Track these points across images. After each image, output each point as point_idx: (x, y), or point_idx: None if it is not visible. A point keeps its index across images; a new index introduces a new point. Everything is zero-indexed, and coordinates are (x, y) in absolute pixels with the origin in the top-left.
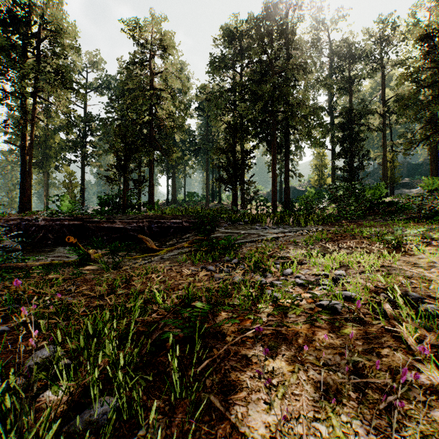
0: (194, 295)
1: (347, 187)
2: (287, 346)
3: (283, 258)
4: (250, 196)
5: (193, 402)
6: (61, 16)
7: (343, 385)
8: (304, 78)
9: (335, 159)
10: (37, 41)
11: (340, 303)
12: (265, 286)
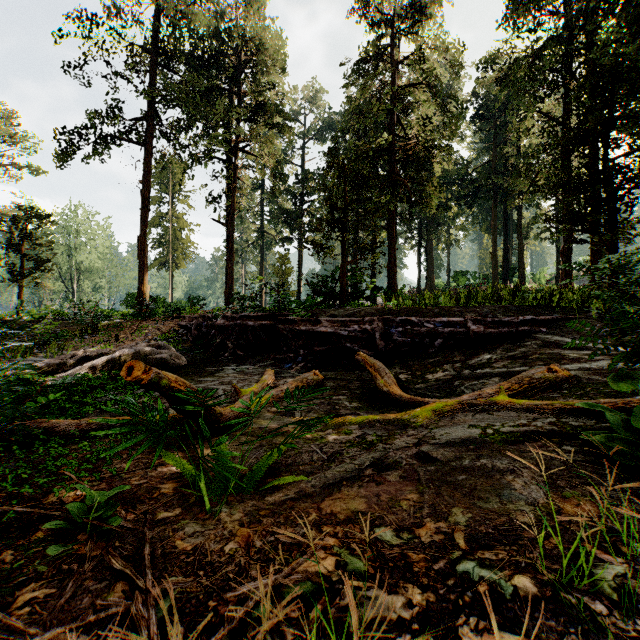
0: None
1: None
2: None
3: None
4: None
5: None
6: (264, 26)
7: None
8: None
9: None
10: (239, 76)
11: None
12: None
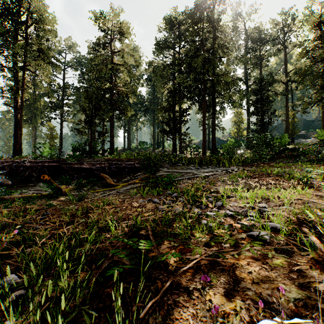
0: (141, 225)
1: (259, 137)
2: (226, 278)
3: (214, 193)
4: (185, 144)
5: None
6: (44, 9)
7: None
8: (226, 55)
9: (250, 116)
10: (26, 28)
11: (268, 233)
12: (201, 217)
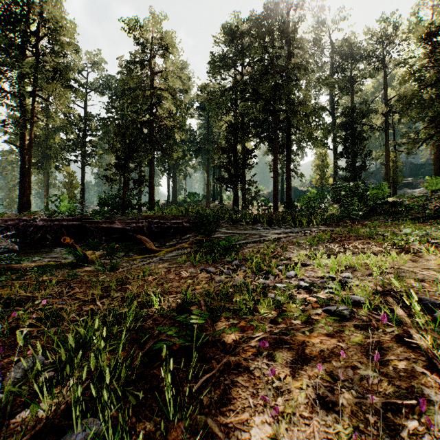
0: (192, 300)
1: (349, 187)
2: (293, 357)
3: (286, 260)
4: (251, 196)
5: (187, 428)
6: (60, 15)
7: (358, 406)
8: (306, 77)
9: (337, 159)
10: (36, 40)
11: (348, 308)
12: (268, 289)
